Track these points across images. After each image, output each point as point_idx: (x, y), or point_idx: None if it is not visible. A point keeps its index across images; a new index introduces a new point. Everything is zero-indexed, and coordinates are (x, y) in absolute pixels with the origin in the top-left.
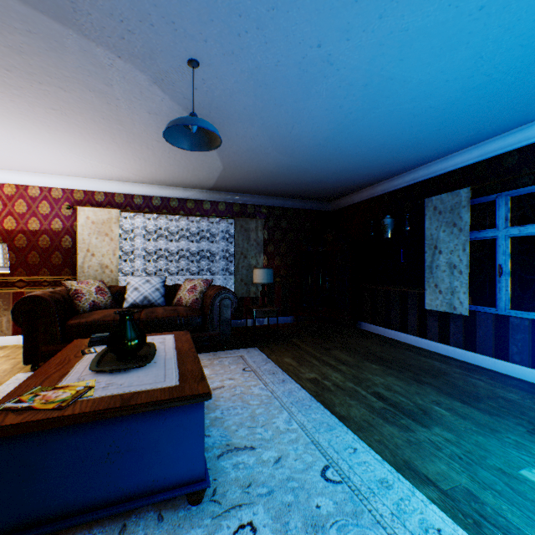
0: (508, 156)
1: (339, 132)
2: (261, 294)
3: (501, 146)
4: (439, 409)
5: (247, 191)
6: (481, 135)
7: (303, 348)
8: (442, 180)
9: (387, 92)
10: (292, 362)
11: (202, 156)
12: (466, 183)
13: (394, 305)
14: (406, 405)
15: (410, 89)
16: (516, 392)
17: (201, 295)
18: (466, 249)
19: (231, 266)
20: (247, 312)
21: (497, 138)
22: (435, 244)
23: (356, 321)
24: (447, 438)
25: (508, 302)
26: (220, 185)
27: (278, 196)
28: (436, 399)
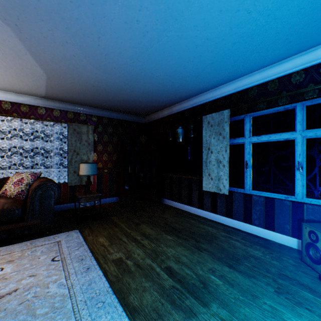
0: (252, 90)
1: (141, 52)
2: (86, 184)
3: (247, 83)
4: (214, 278)
5: (78, 102)
6: (237, 73)
7: (118, 225)
8: (213, 104)
9: (175, 12)
10: (105, 242)
11: (18, 59)
12: (227, 107)
13: (184, 187)
14: (191, 279)
15: (193, 13)
16: (259, 249)
17: (27, 187)
18: (227, 150)
19: (67, 160)
20: (75, 198)
21: (246, 77)
22: (209, 147)
23: (160, 198)
24: (223, 318)
25: (251, 185)
26: (52, 94)
27: (106, 108)
28: (212, 266)
